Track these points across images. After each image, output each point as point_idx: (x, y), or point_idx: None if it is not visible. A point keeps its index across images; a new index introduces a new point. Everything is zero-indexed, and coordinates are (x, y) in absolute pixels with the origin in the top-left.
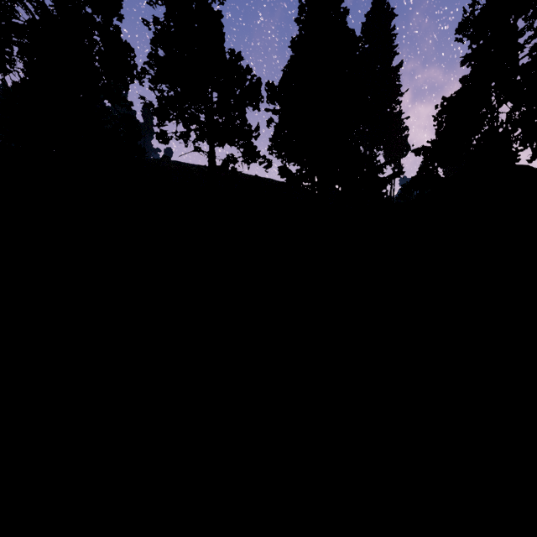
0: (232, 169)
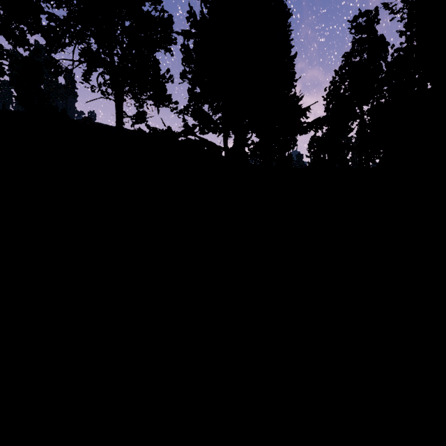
0: (140, 114)
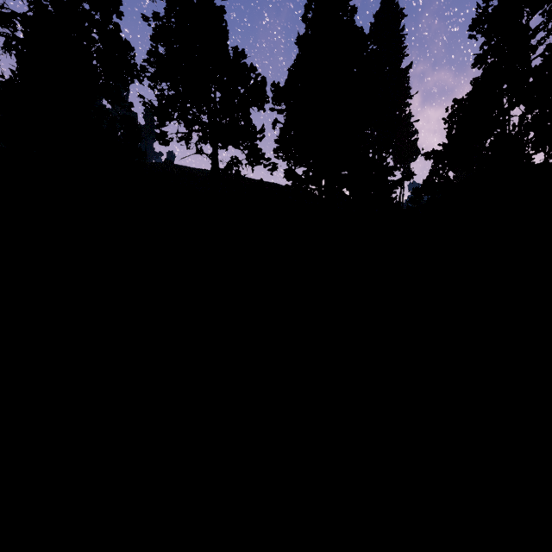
0: (235, 172)
